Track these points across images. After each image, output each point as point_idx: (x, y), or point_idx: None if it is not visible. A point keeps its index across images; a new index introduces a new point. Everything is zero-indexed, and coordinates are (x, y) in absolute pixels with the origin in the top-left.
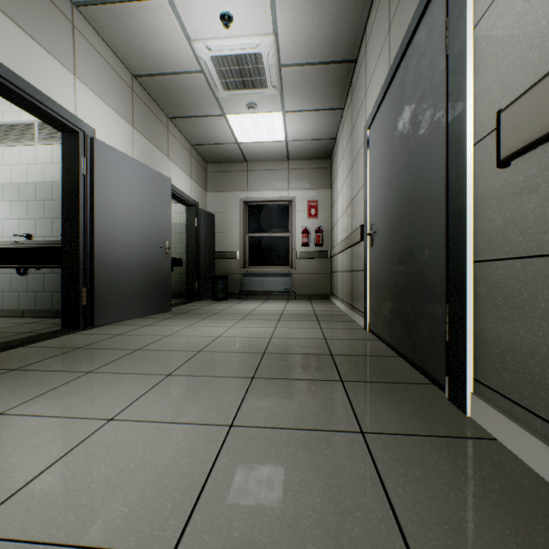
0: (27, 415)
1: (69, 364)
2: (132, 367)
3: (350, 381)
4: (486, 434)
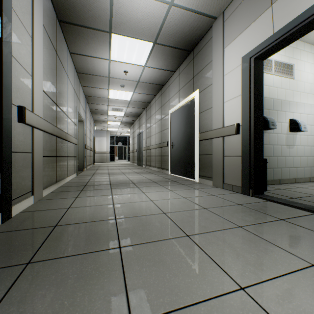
0: (176, 198)
1: (228, 209)
2: (194, 213)
3: (50, 226)
4: (20, 213)
